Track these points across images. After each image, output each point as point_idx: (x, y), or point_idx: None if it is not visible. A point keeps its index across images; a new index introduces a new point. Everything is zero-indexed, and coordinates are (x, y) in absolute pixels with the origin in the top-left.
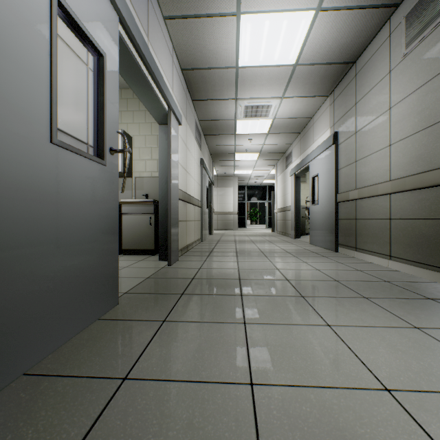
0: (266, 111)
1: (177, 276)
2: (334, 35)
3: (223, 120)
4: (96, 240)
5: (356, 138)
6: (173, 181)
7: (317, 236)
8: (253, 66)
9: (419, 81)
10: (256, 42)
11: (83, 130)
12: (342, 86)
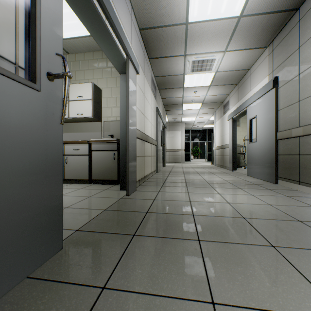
0: (210, 65)
1: (132, 208)
2: None
3: (174, 75)
4: (22, 181)
5: (299, 79)
6: (131, 122)
7: (255, 169)
8: (201, 21)
9: None
10: None
11: (7, 45)
12: (282, 35)
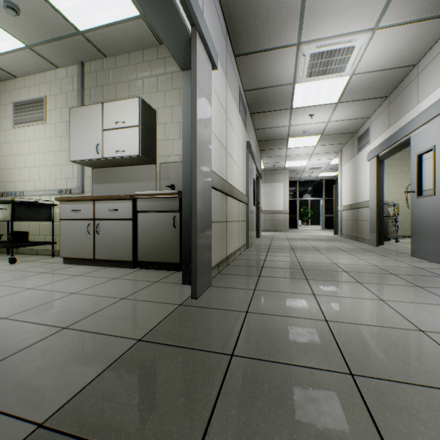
0: (342, 61)
1: (200, 338)
2: None
3: (277, 87)
4: None
5: None
6: (201, 155)
7: (433, 246)
8: None
9: None
10: None
11: None
12: None
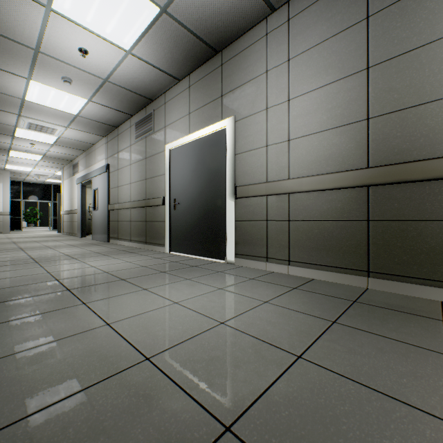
0: (52, 131)
1: None
2: (102, 113)
3: (0, 123)
4: None
5: (118, 173)
6: None
7: (98, 233)
8: (40, 104)
9: (139, 158)
10: (44, 95)
11: None
12: (112, 136)
